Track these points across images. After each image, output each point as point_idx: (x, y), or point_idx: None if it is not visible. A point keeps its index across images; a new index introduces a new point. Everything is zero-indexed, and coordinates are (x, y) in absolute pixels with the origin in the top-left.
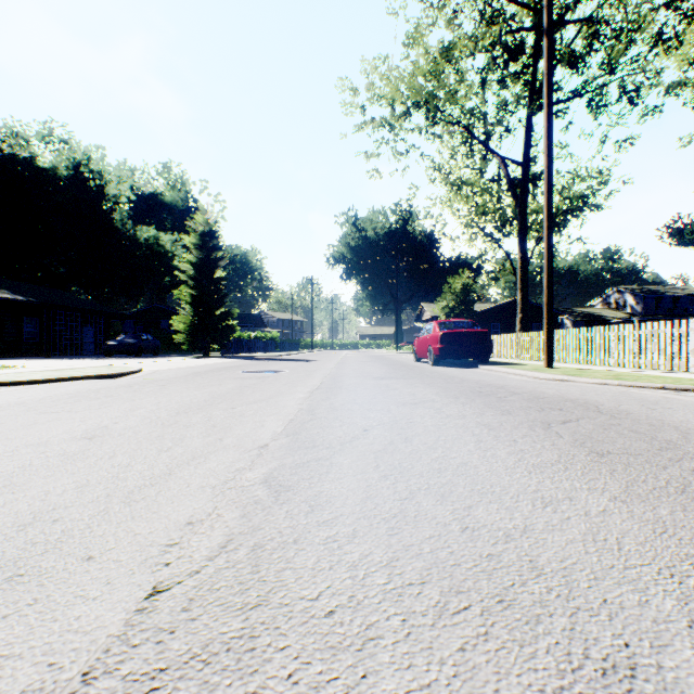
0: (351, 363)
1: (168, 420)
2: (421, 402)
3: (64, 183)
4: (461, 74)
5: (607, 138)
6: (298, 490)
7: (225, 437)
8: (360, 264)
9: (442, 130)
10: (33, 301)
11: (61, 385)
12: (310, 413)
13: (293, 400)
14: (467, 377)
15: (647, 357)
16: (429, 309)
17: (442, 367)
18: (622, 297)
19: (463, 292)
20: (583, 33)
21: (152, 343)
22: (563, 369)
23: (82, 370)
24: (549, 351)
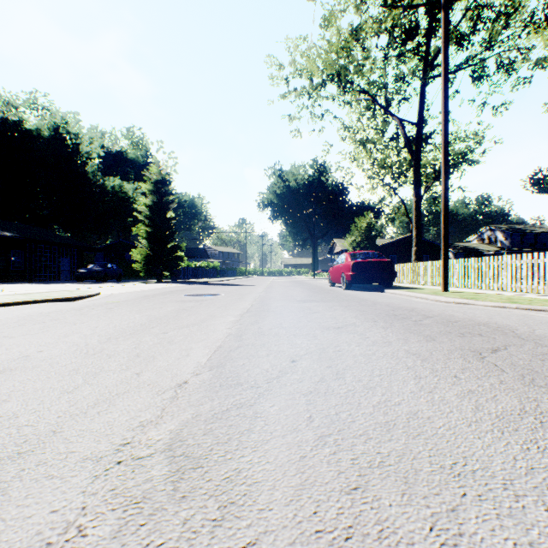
0: (277, 288)
1: (95, 347)
2: (343, 326)
3: (46, 142)
4: (367, 51)
5: (486, 103)
6: (208, 468)
7: (143, 371)
8: (284, 207)
9: (351, 98)
10: (18, 237)
11: (19, 308)
12: (238, 339)
13: (223, 324)
14: (378, 300)
15: (528, 282)
16: (340, 244)
17: (354, 290)
18: (494, 234)
19: (367, 230)
20: (468, 16)
21: (116, 270)
22: (458, 293)
23: (47, 294)
24: (445, 278)
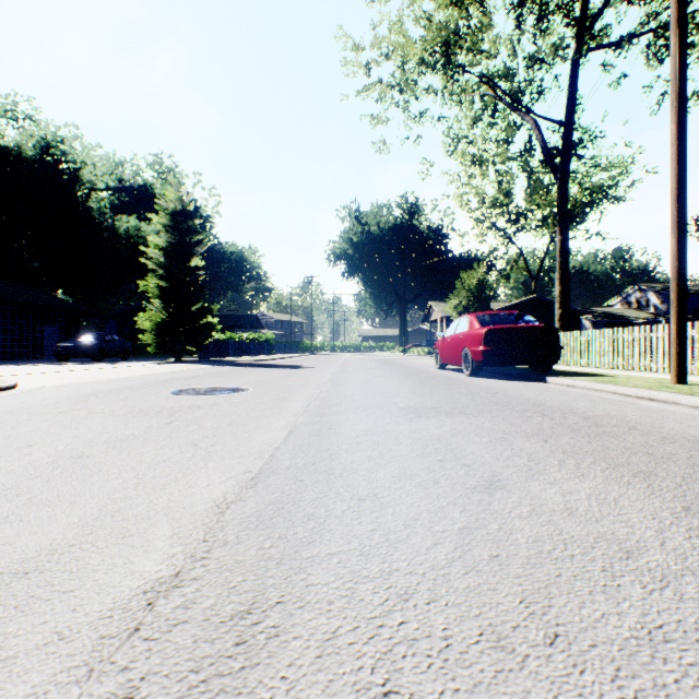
0: (355, 372)
1: None
2: None
3: (30, 165)
4: (489, 13)
5: (666, 94)
6: None
7: None
8: (363, 260)
9: (460, 96)
10: None
11: None
12: None
13: None
14: (578, 408)
15: None
16: (439, 308)
17: (487, 378)
18: (645, 296)
19: (478, 288)
20: None
21: (119, 345)
22: None
23: None
24: (681, 357)
